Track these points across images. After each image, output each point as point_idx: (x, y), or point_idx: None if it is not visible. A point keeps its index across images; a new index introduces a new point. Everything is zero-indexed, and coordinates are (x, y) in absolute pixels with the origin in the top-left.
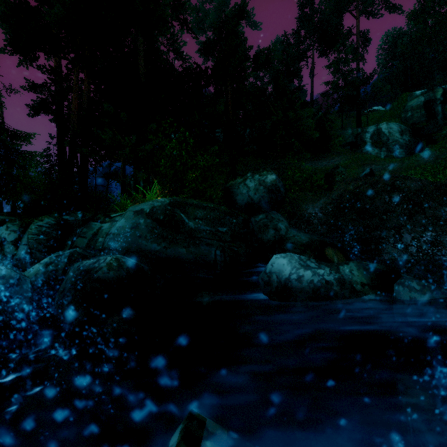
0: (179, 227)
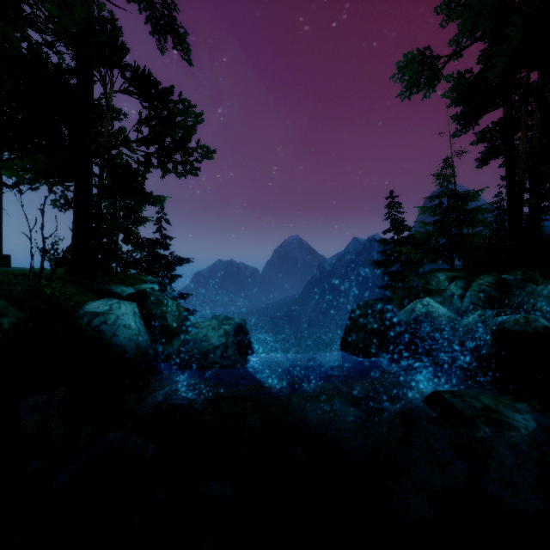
0: None
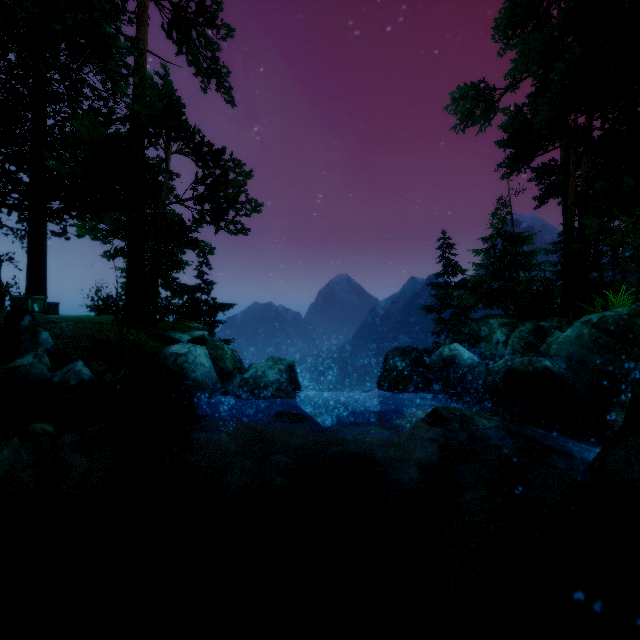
0: (635, 339)
